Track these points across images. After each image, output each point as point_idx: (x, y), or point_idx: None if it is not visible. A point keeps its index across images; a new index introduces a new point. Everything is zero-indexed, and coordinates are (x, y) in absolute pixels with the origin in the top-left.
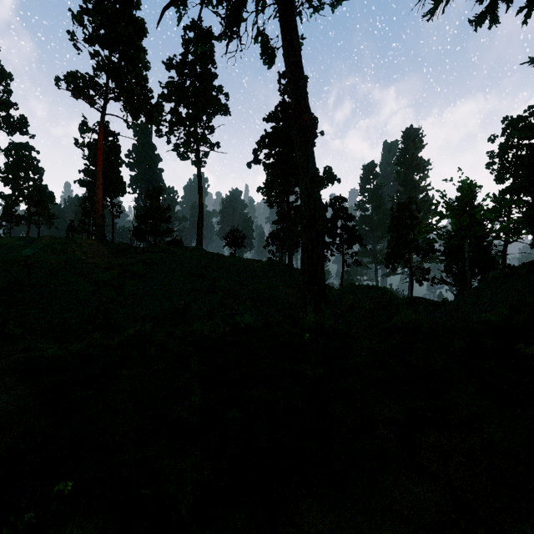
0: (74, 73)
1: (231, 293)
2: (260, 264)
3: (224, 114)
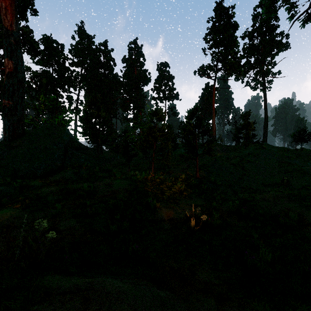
0: (202, 66)
1: None
2: None
3: (285, 49)
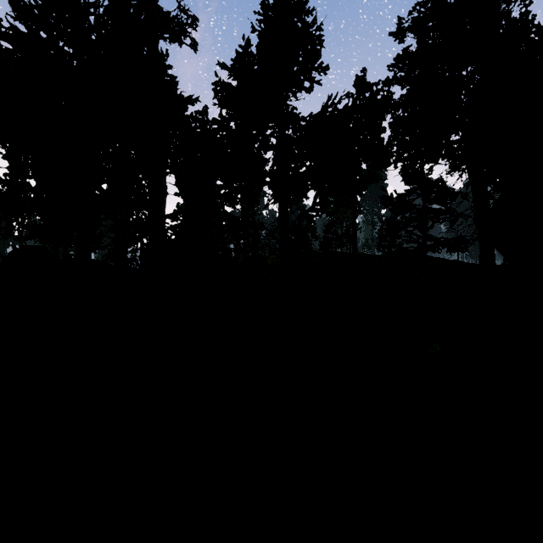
0: None
1: None
2: None
3: None
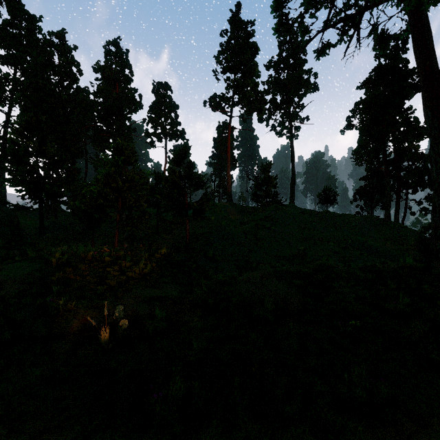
0: (214, 96)
1: (340, 243)
2: (355, 218)
3: (313, 91)
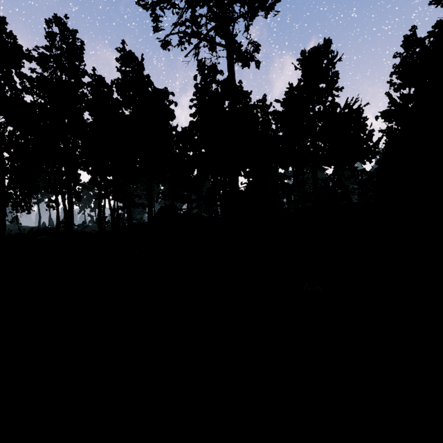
0: None
1: None
2: None
3: None
